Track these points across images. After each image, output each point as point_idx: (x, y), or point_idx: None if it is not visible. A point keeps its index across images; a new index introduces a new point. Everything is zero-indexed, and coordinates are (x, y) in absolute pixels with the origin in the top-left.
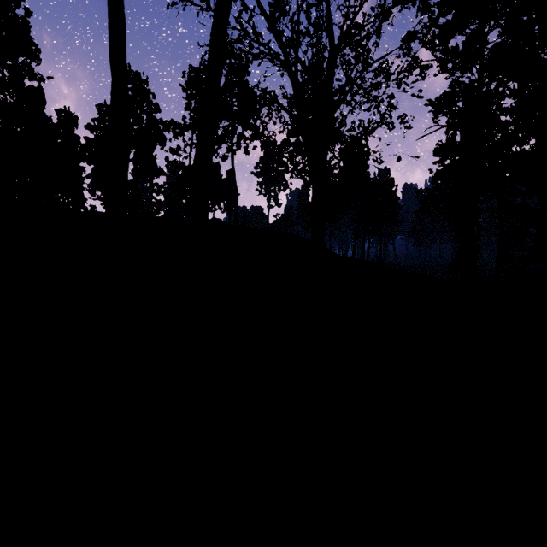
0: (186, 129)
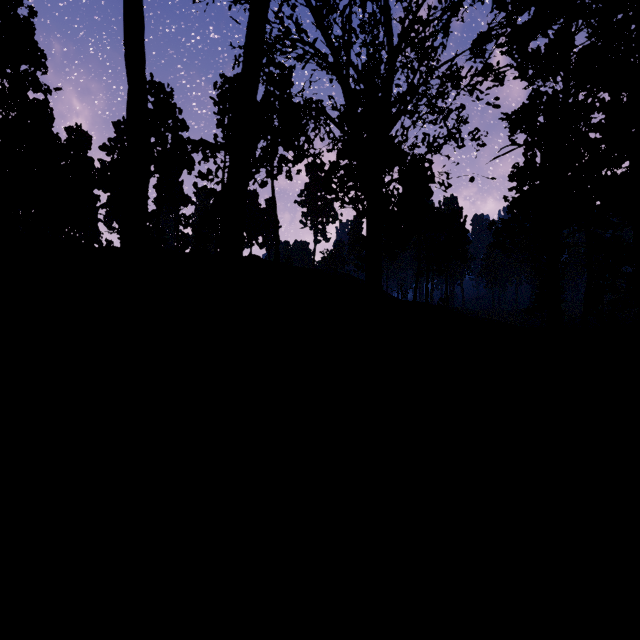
0: (218, 150)
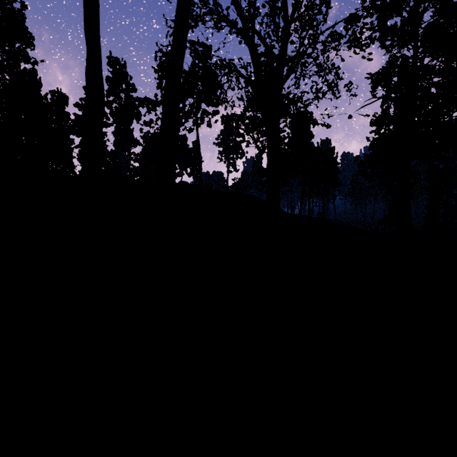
0: (158, 105)
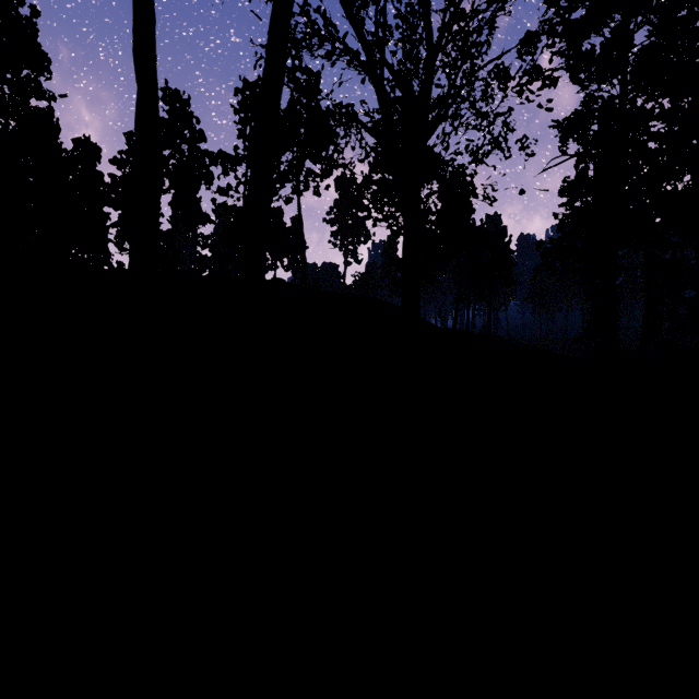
0: (239, 163)
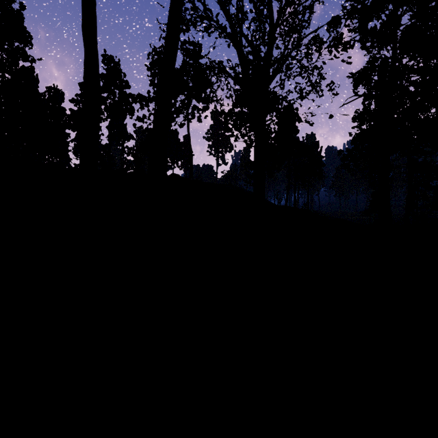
0: (150, 101)
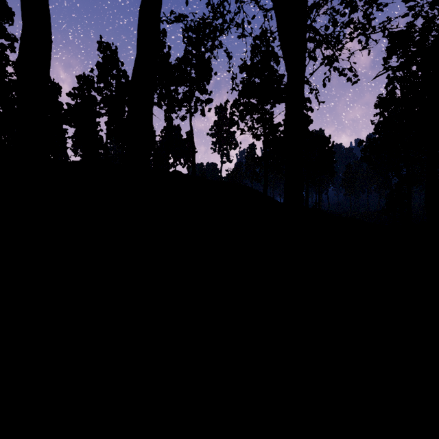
0: None
